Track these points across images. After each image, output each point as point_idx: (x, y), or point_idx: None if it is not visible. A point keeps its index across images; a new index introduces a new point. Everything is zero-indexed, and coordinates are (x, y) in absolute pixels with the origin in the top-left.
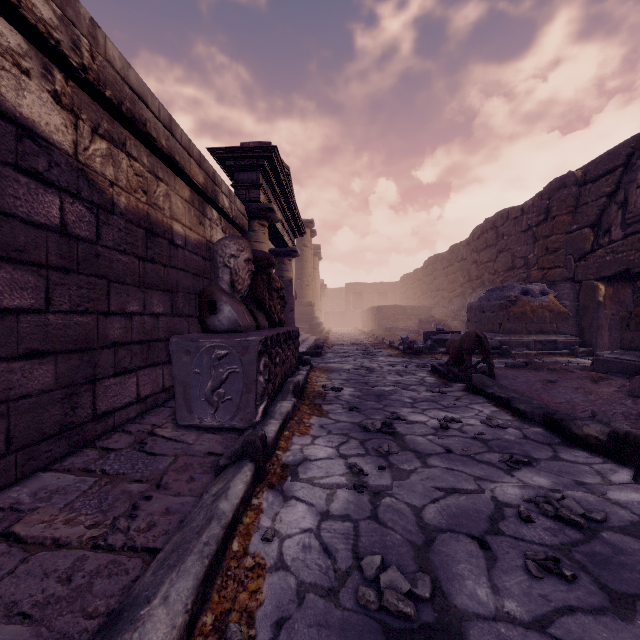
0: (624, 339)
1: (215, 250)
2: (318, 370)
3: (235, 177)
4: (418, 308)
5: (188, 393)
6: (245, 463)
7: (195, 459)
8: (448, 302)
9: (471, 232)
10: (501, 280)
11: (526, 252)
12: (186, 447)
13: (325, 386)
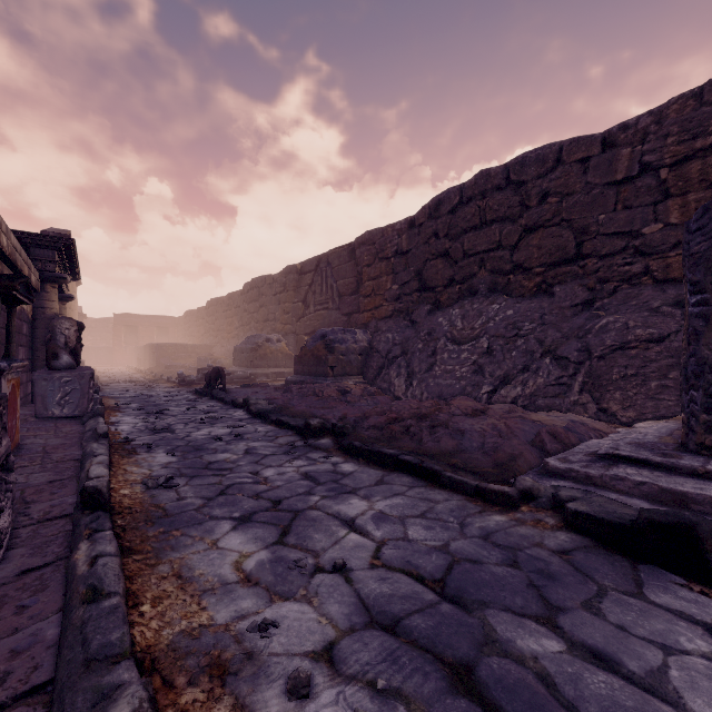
0: (295, 369)
1: (55, 325)
2: (106, 398)
3: (31, 251)
4: (200, 347)
5: (45, 401)
6: (99, 416)
7: (66, 423)
8: (227, 342)
9: (243, 286)
10: (262, 328)
11: (275, 310)
12: (55, 422)
13: (117, 404)
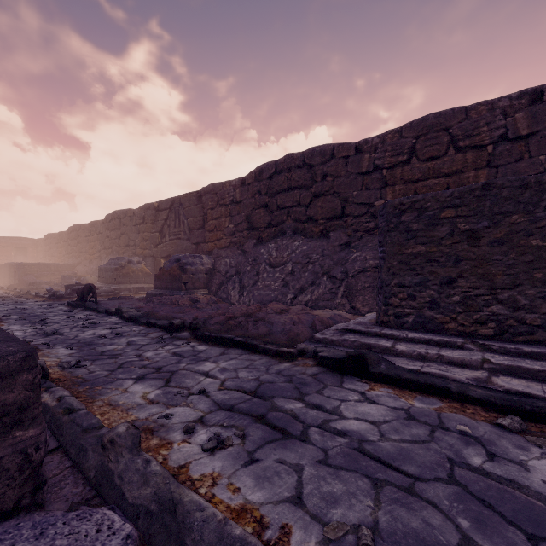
0: (155, 285)
1: None
2: None
3: None
4: (63, 266)
5: None
6: None
7: None
8: (89, 262)
9: (106, 216)
10: (123, 252)
11: (135, 238)
12: None
13: None
